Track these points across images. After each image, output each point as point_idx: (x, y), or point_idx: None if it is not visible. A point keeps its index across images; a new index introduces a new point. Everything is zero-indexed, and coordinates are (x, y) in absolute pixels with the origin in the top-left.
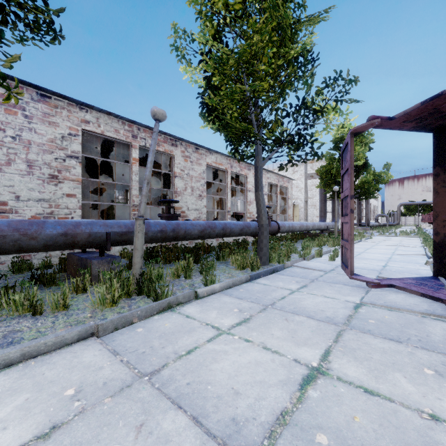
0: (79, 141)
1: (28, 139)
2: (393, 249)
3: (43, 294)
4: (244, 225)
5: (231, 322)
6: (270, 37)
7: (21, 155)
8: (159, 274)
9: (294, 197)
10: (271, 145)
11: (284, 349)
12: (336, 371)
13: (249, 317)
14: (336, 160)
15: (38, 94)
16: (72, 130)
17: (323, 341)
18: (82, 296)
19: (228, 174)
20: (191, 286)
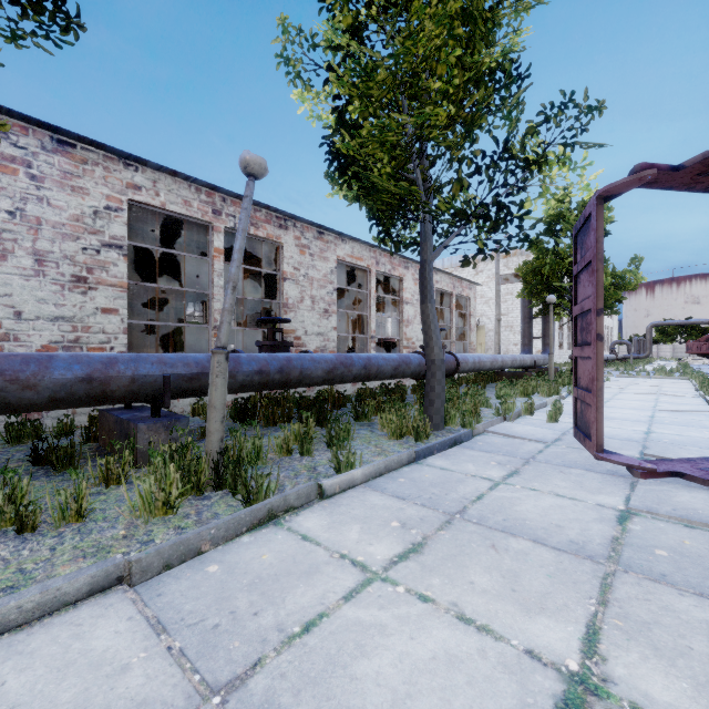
0: (123, 219)
1: (36, 216)
2: (652, 401)
3: (49, 486)
4: (401, 360)
5: (387, 551)
6: (448, 33)
7: (24, 242)
8: (254, 450)
9: (477, 313)
10: (450, 223)
11: (502, 622)
12: (623, 685)
13: (421, 540)
14: (551, 252)
15: (54, 140)
16: (112, 201)
17: (577, 601)
18: (116, 491)
19: (371, 275)
20: (312, 472)
